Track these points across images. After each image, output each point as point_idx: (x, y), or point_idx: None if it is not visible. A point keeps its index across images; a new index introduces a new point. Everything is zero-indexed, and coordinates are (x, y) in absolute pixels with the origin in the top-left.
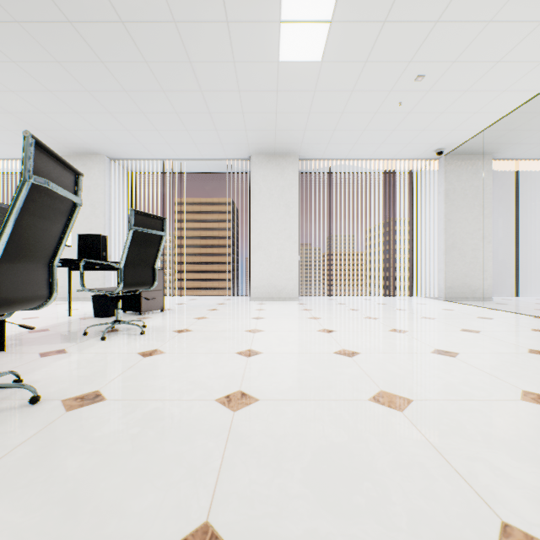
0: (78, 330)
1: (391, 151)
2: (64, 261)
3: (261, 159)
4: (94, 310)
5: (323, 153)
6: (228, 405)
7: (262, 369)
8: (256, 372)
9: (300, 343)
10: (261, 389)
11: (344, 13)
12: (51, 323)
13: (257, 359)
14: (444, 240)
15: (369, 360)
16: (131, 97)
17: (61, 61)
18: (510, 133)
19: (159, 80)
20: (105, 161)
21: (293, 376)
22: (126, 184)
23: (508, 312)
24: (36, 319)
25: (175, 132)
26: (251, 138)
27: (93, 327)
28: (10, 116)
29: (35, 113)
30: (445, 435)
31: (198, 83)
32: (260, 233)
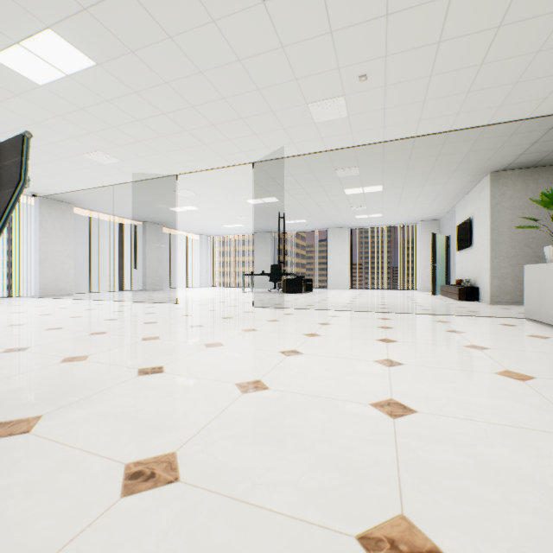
0: None
1: None
2: None
3: None
4: None
5: None
6: None
7: None
8: None
9: None
10: None
11: None
12: None
13: None
14: (40, 256)
15: None
16: None
17: None
18: (80, 198)
19: None
20: None
21: None
22: None
23: (74, 299)
24: None
25: None
26: None
27: None
28: None
29: None
30: (5, 322)
31: None
32: None
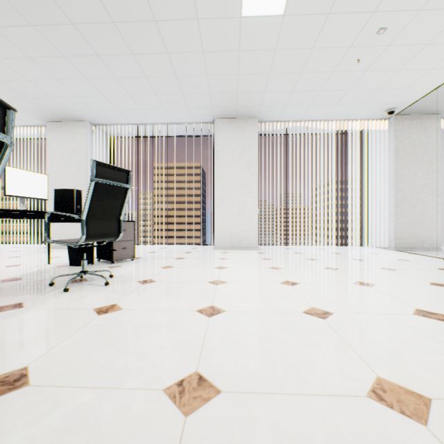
0: (48, 279)
1: (344, 112)
2: (32, 213)
3: (224, 121)
4: (69, 258)
5: (280, 115)
6: (179, 401)
7: (225, 336)
8: (217, 340)
9: (265, 299)
10: (223, 370)
11: None
12: (28, 271)
13: (219, 319)
14: (394, 194)
15: (346, 324)
16: (103, 61)
17: (35, 24)
18: None
19: (127, 42)
20: (87, 126)
21: (261, 348)
22: (107, 147)
23: None
24: (17, 267)
25: (146, 97)
26: (214, 102)
27: (63, 276)
28: (0, 85)
29: (20, 81)
30: None
31: (164, 44)
32: (223, 188)
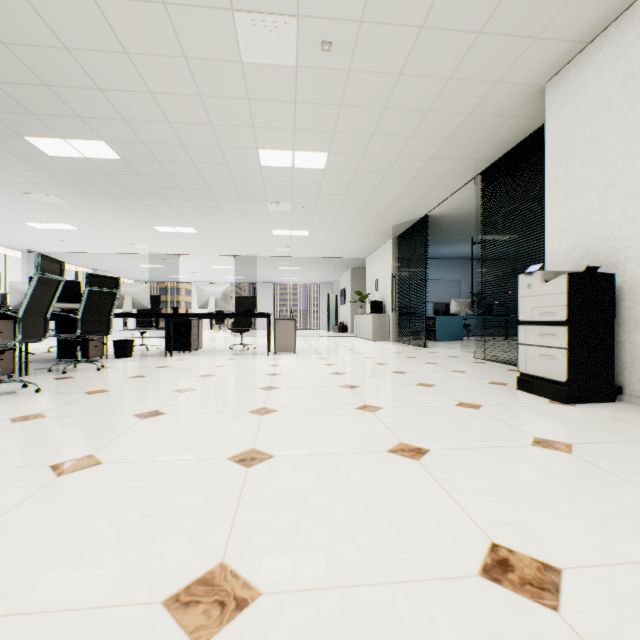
0: None
1: (4, 243)
2: None
3: None
4: None
5: None
6: None
7: None
8: None
9: None
10: None
11: (66, 230)
12: None
13: None
14: None
15: None
16: None
17: None
18: (67, 255)
19: None
20: None
21: None
22: None
23: None
24: None
25: None
26: None
27: None
28: None
29: None
30: None
31: None
32: None
